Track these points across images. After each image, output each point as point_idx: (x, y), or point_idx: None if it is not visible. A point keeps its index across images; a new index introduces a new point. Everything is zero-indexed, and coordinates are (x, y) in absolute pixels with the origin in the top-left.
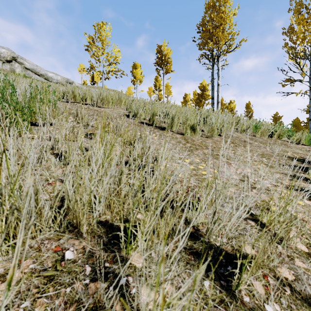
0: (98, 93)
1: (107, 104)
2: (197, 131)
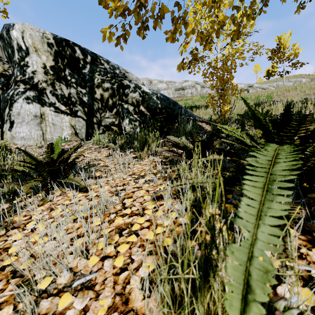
0: (283, 88)
1: (289, 92)
2: None
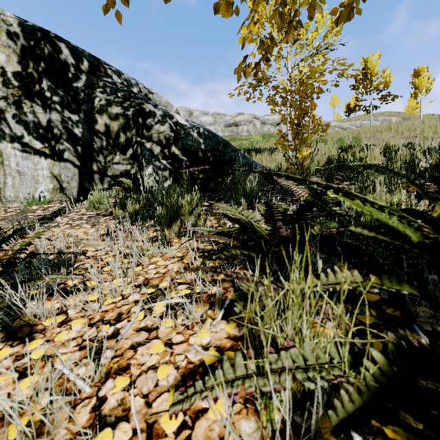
0: (373, 128)
1: (381, 133)
2: (437, 133)
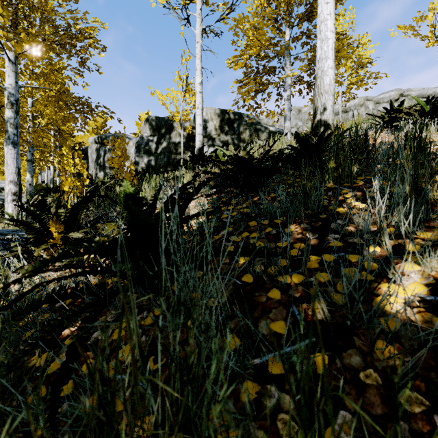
0: None
1: None
2: None
